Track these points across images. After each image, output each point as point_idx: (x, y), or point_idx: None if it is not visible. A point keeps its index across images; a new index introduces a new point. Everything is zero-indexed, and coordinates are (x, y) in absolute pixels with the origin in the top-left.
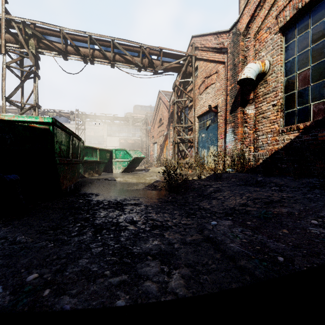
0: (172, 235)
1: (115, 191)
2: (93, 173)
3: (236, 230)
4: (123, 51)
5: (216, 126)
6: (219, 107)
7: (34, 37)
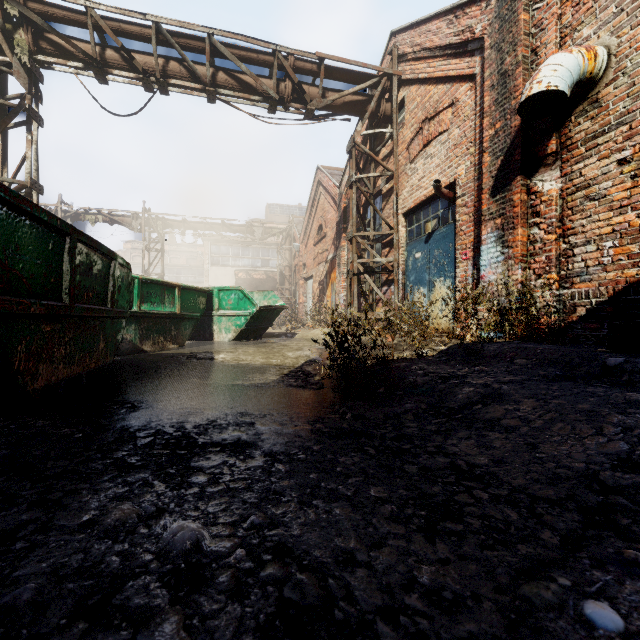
0: None
1: (195, 391)
2: (164, 342)
3: None
4: (235, 62)
5: (451, 231)
6: (460, 186)
7: (25, 26)
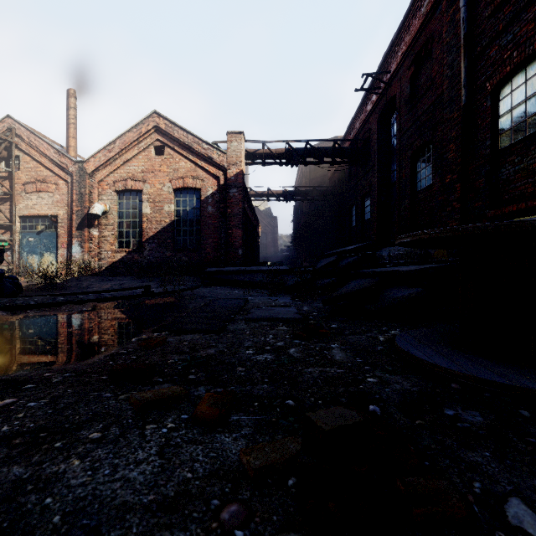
0: None
1: None
2: None
3: None
4: None
5: (55, 234)
6: (60, 219)
7: None
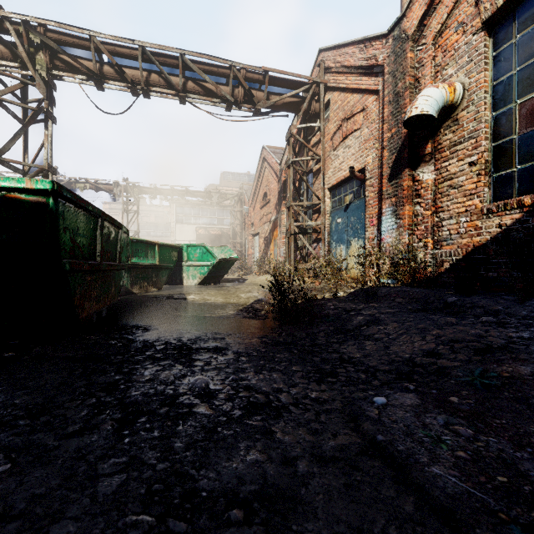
0: (290, 432)
1: (181, 320)
2: (147, 286)
3: (434, 422)
4: (200, 74)
5: (363, 203)
6: (368, 171)
7: (44, 50)
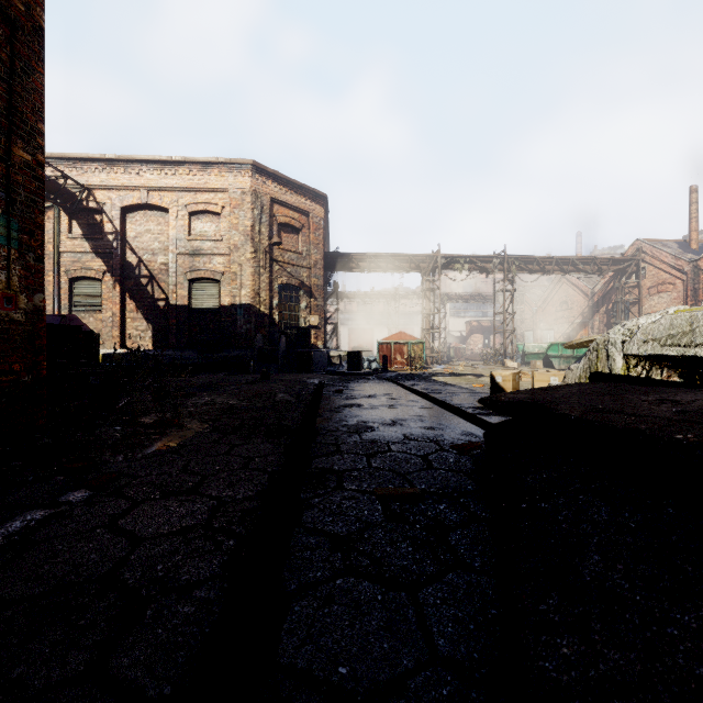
0: None
1: None
2: None
3: None
4: (579, 265)
5: None
6: None
7: (516, 265)
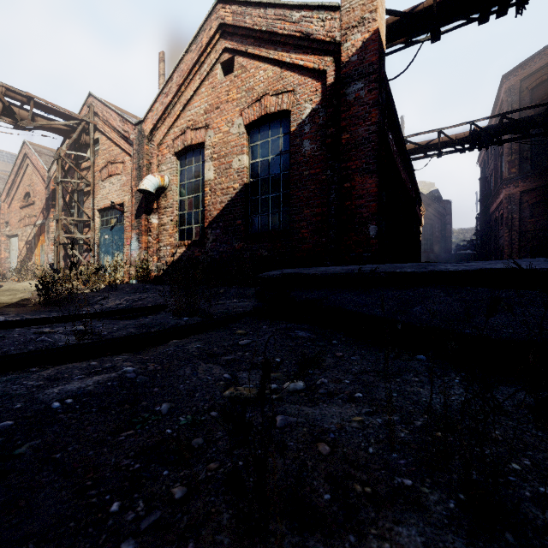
0: None
1: None
2: None
3: None
4: None
5: (123, 228)
6: (126, 207)
7: None
